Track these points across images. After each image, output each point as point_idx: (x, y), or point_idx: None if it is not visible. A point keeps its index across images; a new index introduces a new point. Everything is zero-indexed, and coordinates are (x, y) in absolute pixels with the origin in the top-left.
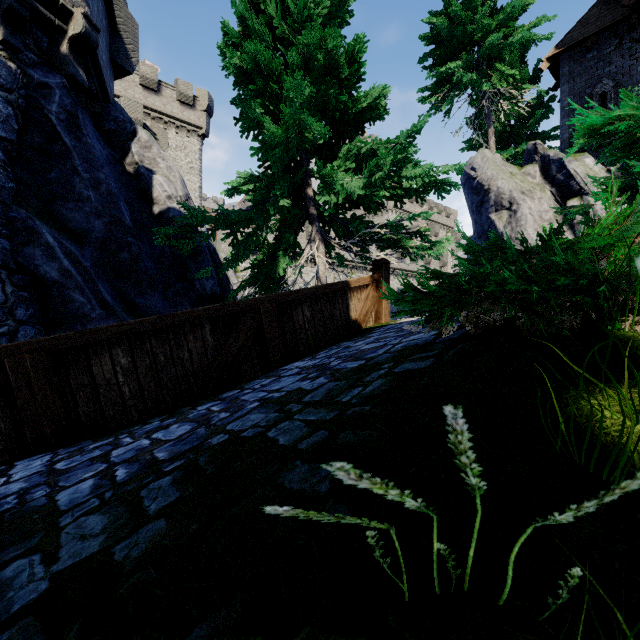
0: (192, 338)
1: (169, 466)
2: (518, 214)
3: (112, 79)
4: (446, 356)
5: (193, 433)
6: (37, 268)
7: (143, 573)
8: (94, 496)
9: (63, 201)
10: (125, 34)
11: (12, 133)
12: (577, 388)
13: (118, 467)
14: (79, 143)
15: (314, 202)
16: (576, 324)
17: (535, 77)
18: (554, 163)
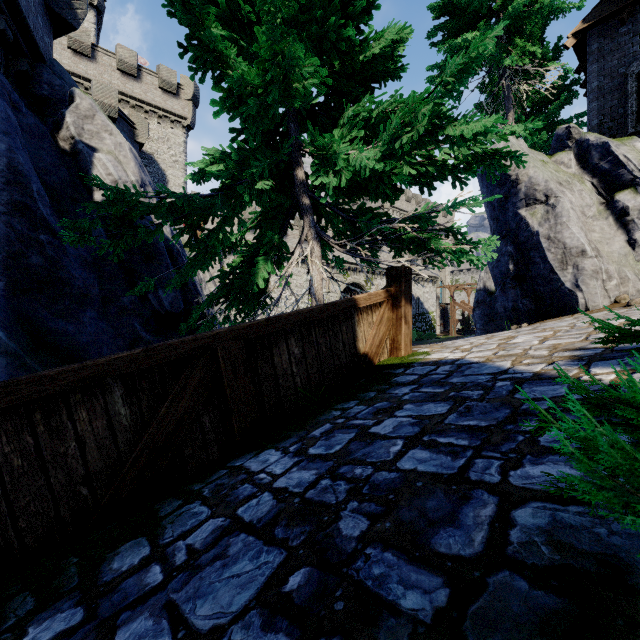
0: (85, 414)
1: None
2: (558, 209)
3: (50, 34)
4: None
5: None
6: None
7: None
8: None
9: None
10: None
11: None
12: None
13: None
14: None
15: (306, 187)
16: None
17: (555, 59)
18: (596, 148)
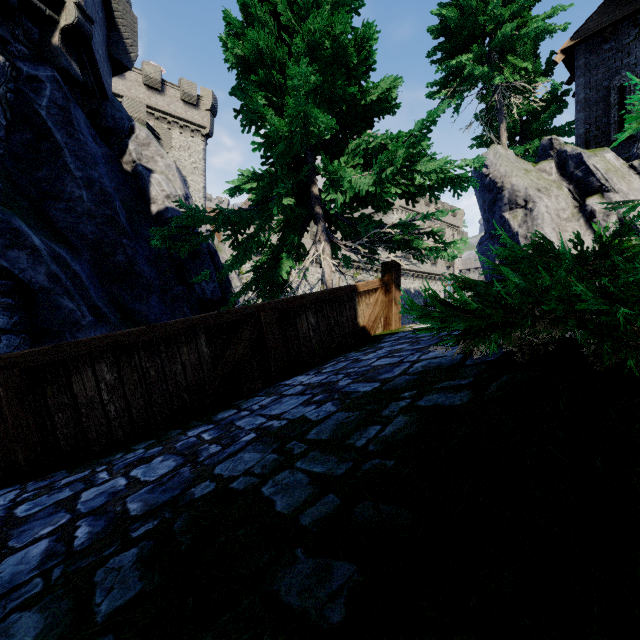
0: (186, 350)
1: (138, 529)
2: (534, 213)
3: (110, 75)
4: (488, 391)
5: (176, 474)
6: (22, 273)
7: None
8: (40, 573)
9: (53, 201)
10: (123, 28)
11: None
12: None
13: (81, 522)
14: (71, 140)
15: (319, 201)
16: None
17: (548, 71)
18: (572, 159)
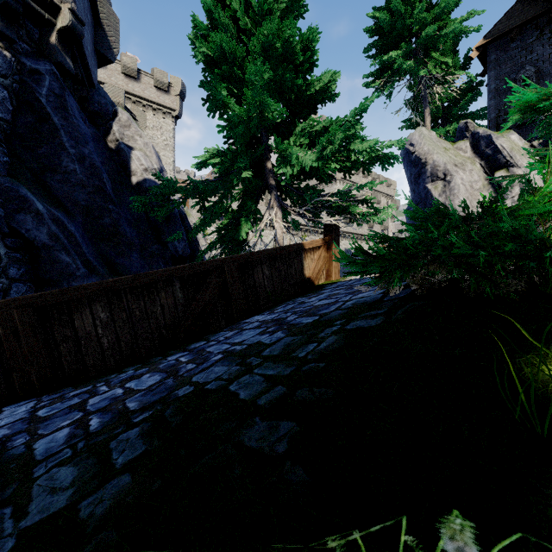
0: (164, 294)
1: (138, 417)
2: (452, 184)
3: (96, 67)
4: (395, 315)
5: (162, 384)
6: (28, 232)
7: (105, 534)
8: (68, 446)
9: (52, 173)
10: (108, 28)
11: (7, 113)
12: (529, 352)
13: (92, 416)
14: (66, 122)
15: (272, 174)
16: (520, 287)
17: (465, 64)
18: (483, 139)
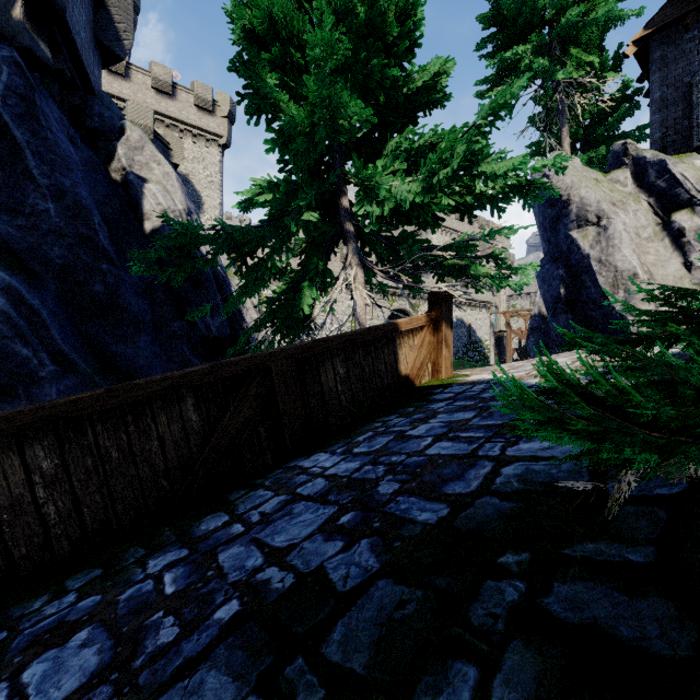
0: (165, 418)
1: None
2: (609, 231)
3: (99, 66)
4: None
5: None
6: None
7: None
8: None
9: (10, 215)
10: (115, 10)
11: None
12: None
13: None
14: (35, 138)
15: (350, 216)
16: None
17: (615, 67)
18: (652, 166)
